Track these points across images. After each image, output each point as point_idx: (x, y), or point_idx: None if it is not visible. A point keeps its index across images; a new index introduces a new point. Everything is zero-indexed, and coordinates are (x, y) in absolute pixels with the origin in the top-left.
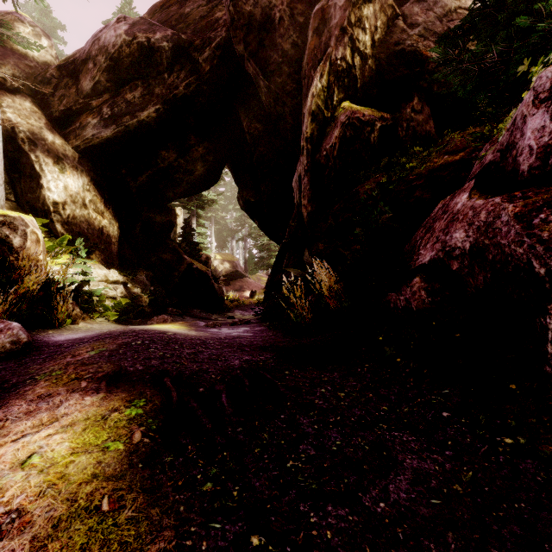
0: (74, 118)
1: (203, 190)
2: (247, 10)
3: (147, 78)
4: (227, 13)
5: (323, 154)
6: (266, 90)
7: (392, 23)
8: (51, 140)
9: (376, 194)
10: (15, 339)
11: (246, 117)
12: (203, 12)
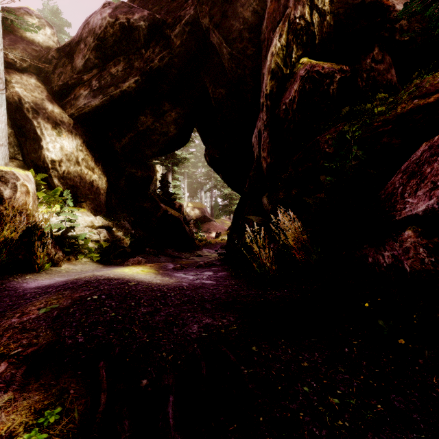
0: (70, 91)
1: (176, 149)
2: None
3: (128, 54)
4: None
5: (283, 108)
6: (228, 57)
7: None
8: (50, 109)
9: (350, 136)
10: None
11: (211, 84)
12: None
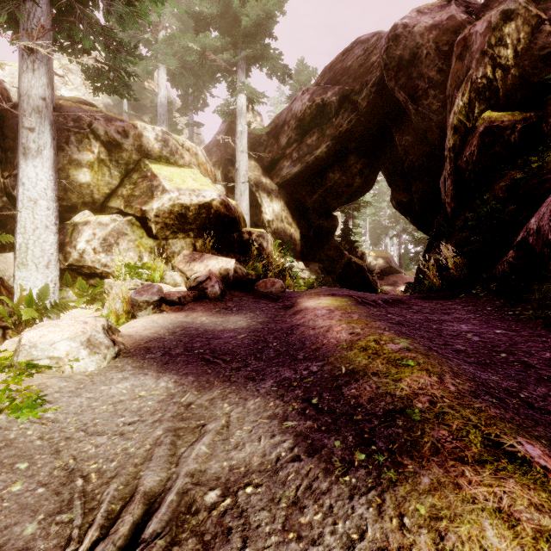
0: (275, 164)
1: (359, 196)
2: (397, 55)
3: (321, 126)
4: (380, 60)
5: (463, 160)
6: (414, 112)
7: (537, 30)
8: (265, 182)
9: (487, 197)
10: (282, 286)
11: (397, 132)
12: (361, 61)
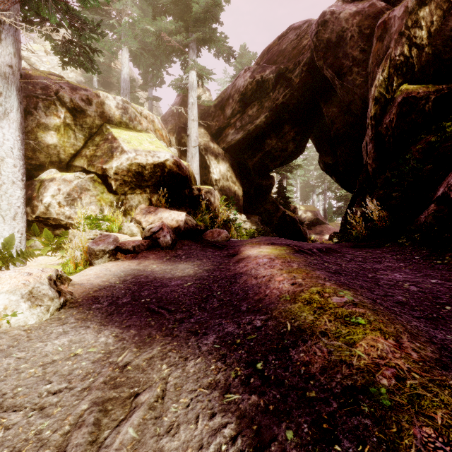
0: (222, 132)
1: (292, 160)
2: (325, 38)
3: (260, 99)
4: (311, 43)
5: (384, 127)
6: (340, 87)
7: (448, 13)
8: (212, 146)
9: (409, 156)
10: (227, 236)
11: (325, 105)
12: (294, 44)
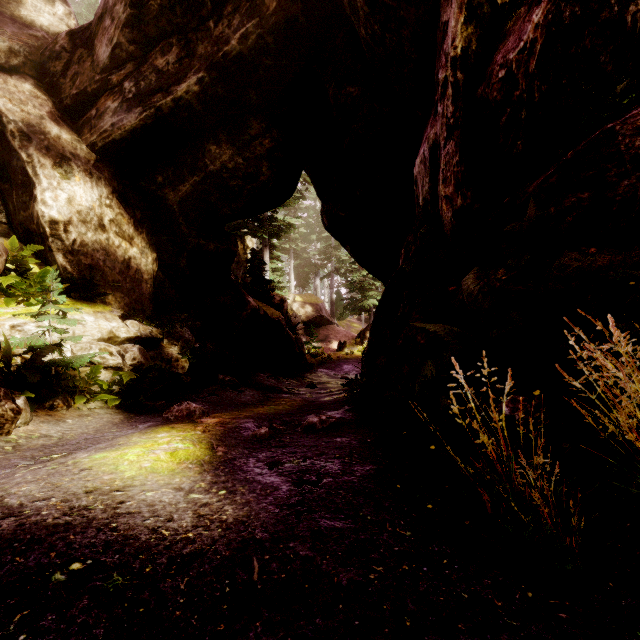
0: (91, 105)
1: (273, 205)
2: None
3: (185, 32)
4: None
5: (498, 78)
6: (366, 11)
7: None
8: (54, 134)
9: None
10: None
11: (332, 82)
12: None
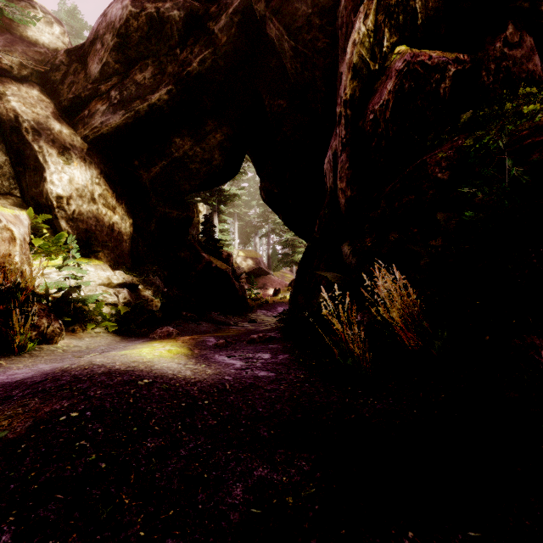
0: (83, 106)
1: (222, 182)
2: None
3: (158, 56)
4: None
5: (370, 119)
6: (291, 54)
7: None
8: (57, 129)
9: (504, 143)
10: None
11: (268, 95)
12: None
